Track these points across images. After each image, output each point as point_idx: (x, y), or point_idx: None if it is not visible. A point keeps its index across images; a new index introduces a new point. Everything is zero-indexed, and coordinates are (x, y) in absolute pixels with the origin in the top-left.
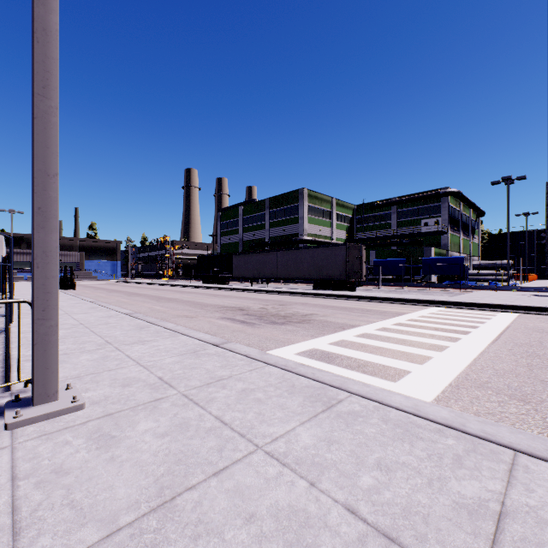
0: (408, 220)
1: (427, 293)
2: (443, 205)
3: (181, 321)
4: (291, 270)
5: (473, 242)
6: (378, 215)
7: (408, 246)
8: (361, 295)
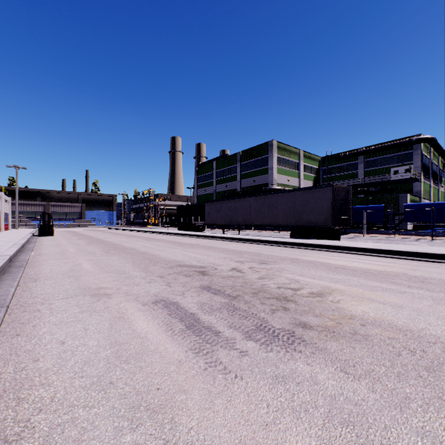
0: (375, 169)
1: (433, 243)
2: (416, 153)
3: (61, 314)
4: (265, 216)
5: (440, 191)
6: (344, 165)
7: (376, 194)
8: (369, 248)
